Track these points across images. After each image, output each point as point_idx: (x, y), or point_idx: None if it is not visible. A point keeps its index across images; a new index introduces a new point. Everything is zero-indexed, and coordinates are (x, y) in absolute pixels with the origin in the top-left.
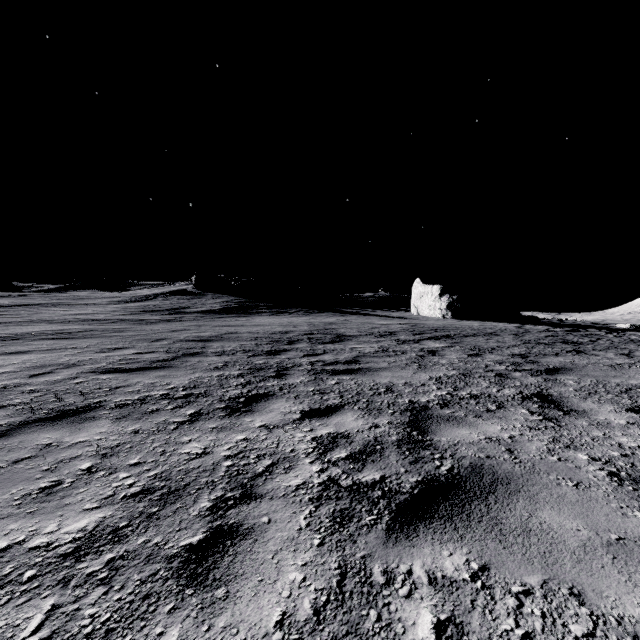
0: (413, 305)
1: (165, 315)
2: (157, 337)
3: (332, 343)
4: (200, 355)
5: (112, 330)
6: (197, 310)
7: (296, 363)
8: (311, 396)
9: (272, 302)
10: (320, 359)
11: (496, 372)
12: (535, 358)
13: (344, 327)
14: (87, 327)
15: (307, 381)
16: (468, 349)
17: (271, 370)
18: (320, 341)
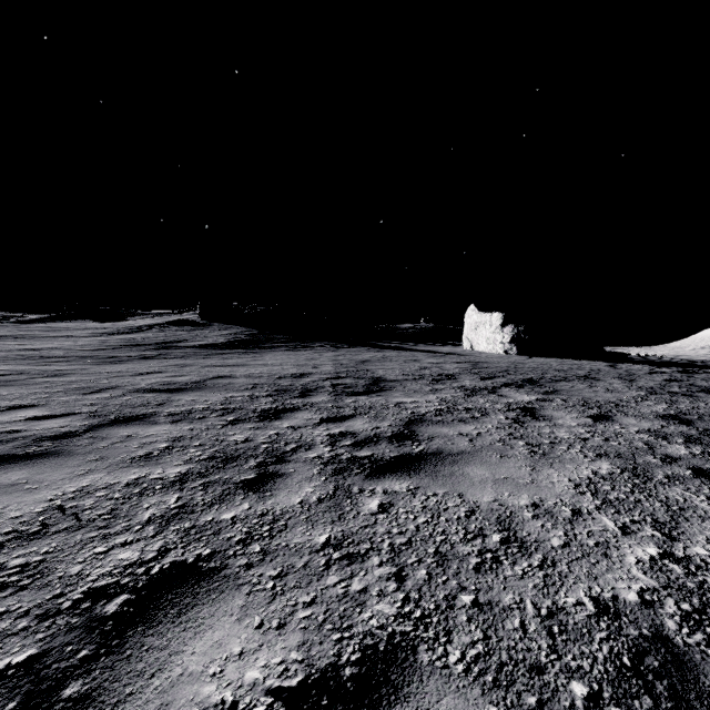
0: (466, 338)
1: (148, 350)
2: (105, 384)
3: (367, 394)
4: (142, 421)
5: (50, 373)
6: (194, 344)
7: (304, 440)
8: (318, 577)
9: (291, 334)
10: (348, 429)
11: (686, 464)
12: (707, 425)
13: (382, 367)
14: (19, 368)
15: (316, 501)
16: (579, 405)
17: (250, 462)
18: (349, 390)
